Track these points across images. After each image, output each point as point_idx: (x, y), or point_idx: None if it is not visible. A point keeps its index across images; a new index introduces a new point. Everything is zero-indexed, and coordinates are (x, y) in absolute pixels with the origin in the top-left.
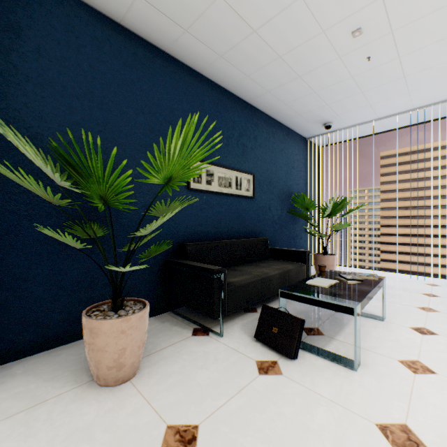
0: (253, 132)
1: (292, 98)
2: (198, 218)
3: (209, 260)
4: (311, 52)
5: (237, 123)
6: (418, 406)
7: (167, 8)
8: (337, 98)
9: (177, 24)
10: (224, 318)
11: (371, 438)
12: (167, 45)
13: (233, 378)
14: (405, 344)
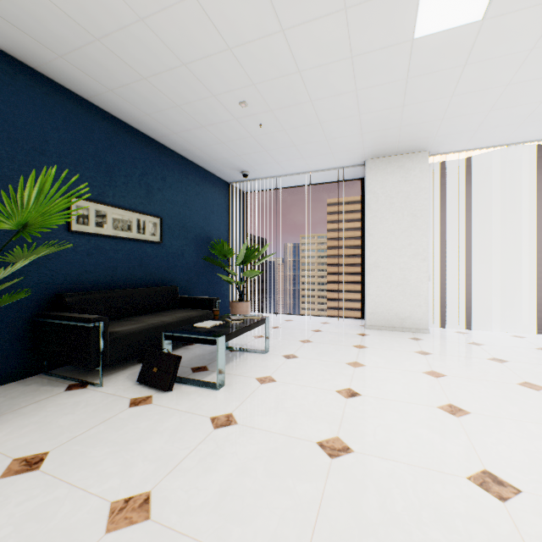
0: (161, 171)
1: (203, 143)
2: (85, 265)
3: (96, 311)
4: (208, 108)
5: (139, 160)
6: (248, 402)
7: (32, 31)
8: (246, 151)
9: (48, 48)
10: (112, 371)
11: (201, 425)
12: (37, 63)
13: (101, 415)
14: (270, 367)
